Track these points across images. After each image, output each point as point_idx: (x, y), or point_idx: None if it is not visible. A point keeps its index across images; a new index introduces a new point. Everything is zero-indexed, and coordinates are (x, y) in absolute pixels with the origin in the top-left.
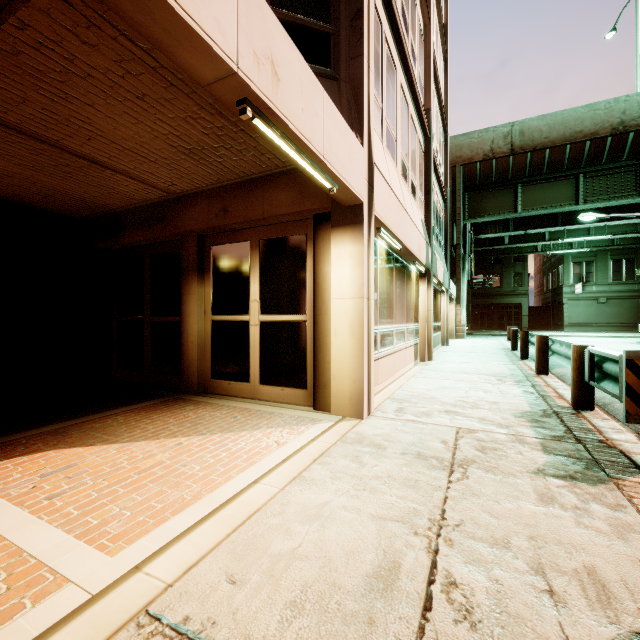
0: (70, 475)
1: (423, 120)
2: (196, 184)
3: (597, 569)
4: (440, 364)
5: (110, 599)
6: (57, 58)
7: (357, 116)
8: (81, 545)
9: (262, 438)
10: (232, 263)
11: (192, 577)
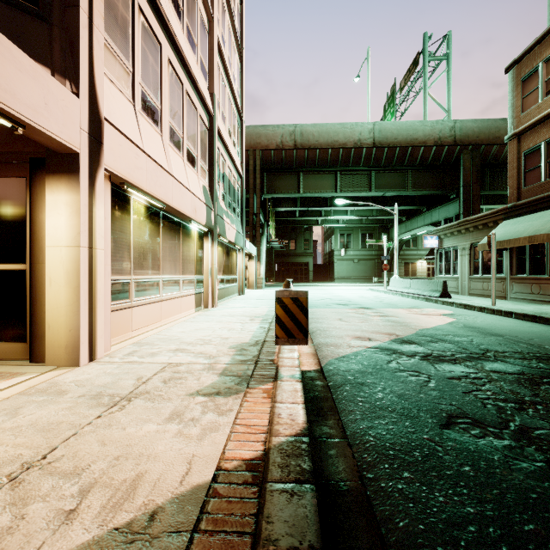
0: None
1: (204, 100)
2: None
3: (147, 473)
4: (219, 309)
5: None
6: None
7: (73, 65)
8: None
9: None
10: None
11: None
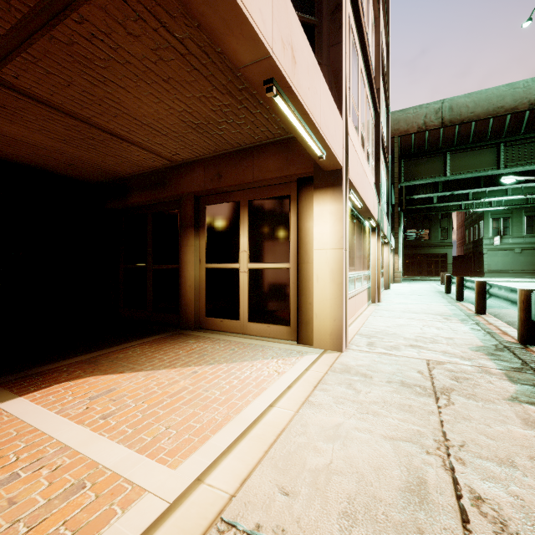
0: (113, 398)
1: (375, 98)
2: (196, 153)
3: None
4: (389, 305)
5: (186, 507)
6: (104, 47)
7: (337, 94)
8: (144, 459)
9: (263, 367)
10: (224, 220)
11: (249, 489)
